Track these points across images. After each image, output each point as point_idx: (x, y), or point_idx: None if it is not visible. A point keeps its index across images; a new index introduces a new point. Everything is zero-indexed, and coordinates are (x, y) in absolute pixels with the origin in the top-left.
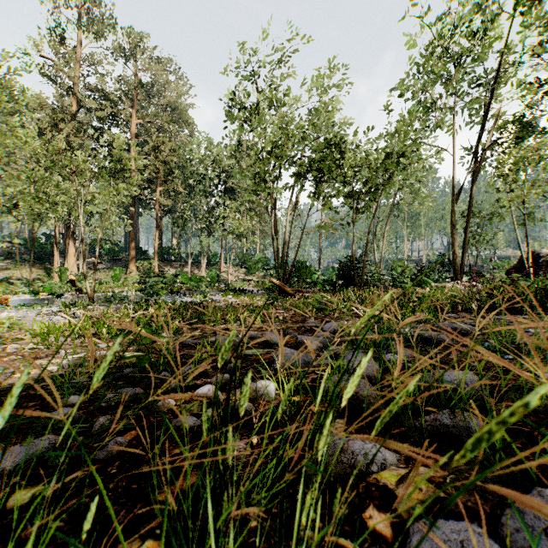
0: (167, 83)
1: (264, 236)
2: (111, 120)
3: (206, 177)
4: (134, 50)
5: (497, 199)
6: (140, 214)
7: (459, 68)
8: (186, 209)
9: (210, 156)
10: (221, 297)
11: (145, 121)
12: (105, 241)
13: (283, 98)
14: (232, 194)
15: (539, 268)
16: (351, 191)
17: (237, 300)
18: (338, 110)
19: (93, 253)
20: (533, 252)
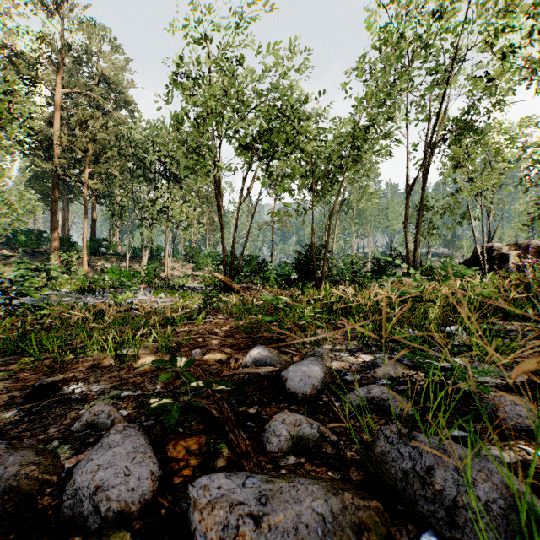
0: (101, 53)
1: (214, 230)
2: (27, 85)
3: (147, 161)
4: (57, 5)
5: (455, 189)
6: (71, 201)
7: (416, 53)
8: (122, 195)
9: (152, 138)
10: (150, 296)
11: (70, 90)
12: (25, 231)
13: (232, 71)
14: (178, 183)
15: (493, 262)
16: (309, 170)
17: (170, 299)
18: (292, 94)
19: (7, 245)
20: (487, 245)
